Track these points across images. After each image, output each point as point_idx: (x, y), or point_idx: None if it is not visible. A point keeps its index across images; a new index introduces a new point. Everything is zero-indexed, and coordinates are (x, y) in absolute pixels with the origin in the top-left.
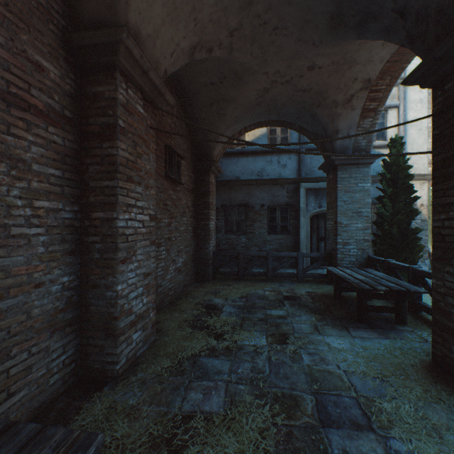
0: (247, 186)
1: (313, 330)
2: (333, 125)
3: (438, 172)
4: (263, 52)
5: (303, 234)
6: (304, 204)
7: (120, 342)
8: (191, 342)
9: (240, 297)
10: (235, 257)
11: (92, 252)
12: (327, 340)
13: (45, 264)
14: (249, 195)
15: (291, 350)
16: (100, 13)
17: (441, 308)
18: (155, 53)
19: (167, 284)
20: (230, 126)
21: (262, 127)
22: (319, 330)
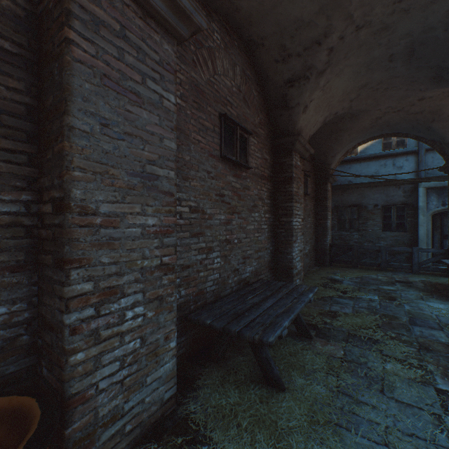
0: (360, 188)
1: (417, 298)
2: None
3: None
4: (376, 101)
5: (423, 232)
6: (424, 203)
7: (293, 281)
8: (326, 292)
9: (356, 277)
10: (349, 249)
11: (280, 237)
12: (428, 303)
13: (267, 241)
14: (361, 196)
15: (396, 303)
16: (286, 127)
17: None
18: (306, 131)
19: None
20: (345, 146)
21: (375, 139)
22: (423, 299)
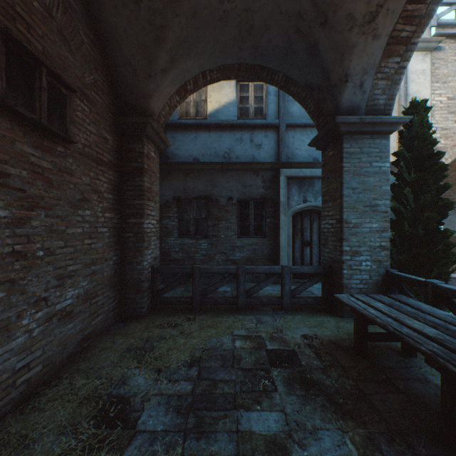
0: (210, 171)
1: None
2: (342, 66)
3: None
4: None
5: (284, 237)
6: (285, 197)
7: None
8: None
9: (188, 363)
10: (187, 276)
11: None
12: None
13: None
14: (212, 184)
15: None
16: None
17: None
18: None
19: (5, 364)
20: (176, 60)
21: (229, 78)
22: None
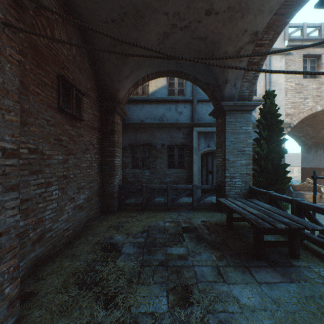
0: (151, 128)
1: (216, 276)
2: (223, 75)
3: None
4: None
5: (196, 168)
6: (196, 144)
7: None
8: (70, 317)
9: (142, 231)
10: (139, 190)
11: None
12: (234, 291)
13: None
14: (152, 136)
15: (197, 317)
16: None
17: None
18: None
19: (61, 226)
20: (133, 71)
21: (162, 76)
22: (223, 276)
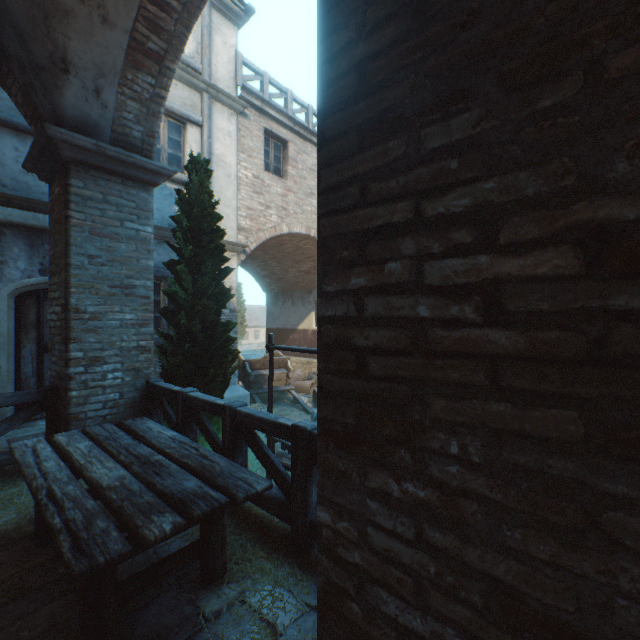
0: None
1: None
2: (53, 39)
3: (342, 118)
4: None
5: None
6: None
7: None
8: None
9: None
10: None
11: None
12: None
13: None
14: None
15: None
16: None
17: (355, 626)
18: None
19: None
20: None
21: None
22: None
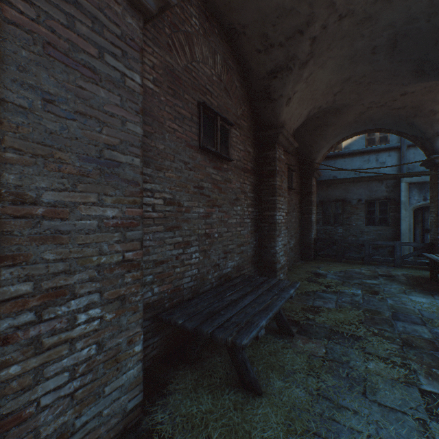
0: (344, 183)
1: (400, 292)
2: (432, 129)
3: None
4: (359, 95)
5: (405, 226)
6: (406, 198)
7: (277, 275)
8: (309, 286)
9: (339, 271)
10: (333, 244)
11: (263, 231)
12: (410, 297)
13: (250, 235)
14: (345, 191)
15: (379, 297)
16: (269, 119)
17: None
18: (290, 124)
19: None
20: (329, 141)
21: (358, 135)
22: (405, 293)
